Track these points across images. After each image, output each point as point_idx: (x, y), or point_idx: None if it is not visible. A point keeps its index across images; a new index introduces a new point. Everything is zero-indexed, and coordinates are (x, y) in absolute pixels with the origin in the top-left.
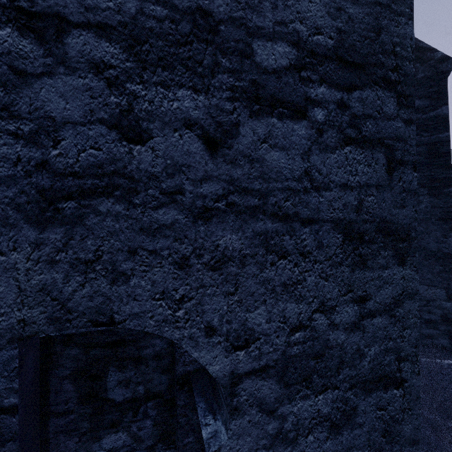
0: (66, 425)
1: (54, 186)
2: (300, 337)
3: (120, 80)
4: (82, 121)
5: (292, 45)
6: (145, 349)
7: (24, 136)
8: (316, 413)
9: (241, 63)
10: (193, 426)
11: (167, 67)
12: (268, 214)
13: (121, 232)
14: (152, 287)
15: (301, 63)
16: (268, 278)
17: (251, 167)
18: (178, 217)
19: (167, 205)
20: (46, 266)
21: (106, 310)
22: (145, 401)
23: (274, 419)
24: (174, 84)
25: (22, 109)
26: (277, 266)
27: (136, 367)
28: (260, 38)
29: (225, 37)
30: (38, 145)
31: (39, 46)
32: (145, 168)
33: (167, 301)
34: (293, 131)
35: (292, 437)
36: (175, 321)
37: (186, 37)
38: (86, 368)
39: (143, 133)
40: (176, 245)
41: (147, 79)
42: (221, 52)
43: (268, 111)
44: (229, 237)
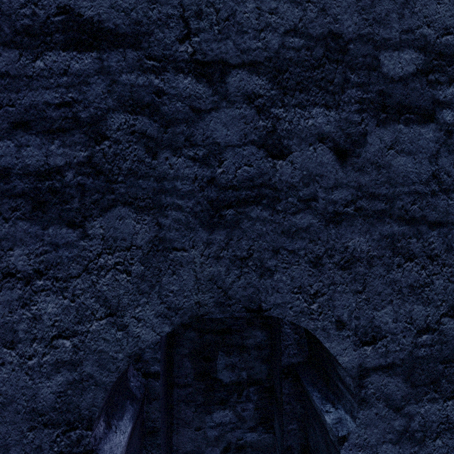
0: (186, 396)
1: (219, 198)
2: (427, 340)
3: (266, 107)
4: (239, 144)
5: (418, 50)
6: (247, 339)
7: (199, 159)
8: (445, 418)
9: (368, 76)
10: (296, 415)
11: (303, 90)
12: (395, 217)
13: (267, 234)
14: (291, 282)
15: (429, 66)
16: (395, 279)
17: (377, 173)
18: (312, 221)
19: (303, 211)
20: (214, 261)
21: (256, 299)
22: (248, 386)
23: (400, 416)
24: (309, 104)
25: (198, 139)
26: (404, 268)
27: (240, 354)
28: (387, 49)
29: (354, 55)
30: (208, 165)
31: (209, 87)
32: (285, 179)
33: (303, 295)
34: (420, 135)
35: (419, 437)
36: (310, 313)
37: (319, 61)
38: (200, 350)
39: (284, 150)
40: (311, 246)
41: (287, 103)
42: (350, 69)
43: (394, 119)
44: (357, 239)
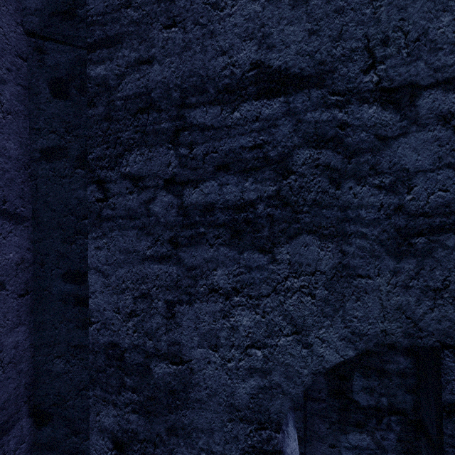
0: (319, 410)
1: (408, 225)
2: None
3: None
4: (431, 168)
5: None
6: (388, 364)
7: (385, 187)
8: None
9: None
10: None
11: None
12: None
13: None
14: None
15: None
16: None
17: None
18: None
19: None
20: (402, 290)
21: (453, 334)
22: (388, 414)
23: None
24: None
25: (384, 166)
26: None
27: (379, 379)
28: None
29: None
30: (395, 192)
31: (396, 113)
32: None
33: None
34: None
35: None
36: None
37: None
38: (334, 367)
39: None
40: None
41: None
42: None
43: None
44: None
